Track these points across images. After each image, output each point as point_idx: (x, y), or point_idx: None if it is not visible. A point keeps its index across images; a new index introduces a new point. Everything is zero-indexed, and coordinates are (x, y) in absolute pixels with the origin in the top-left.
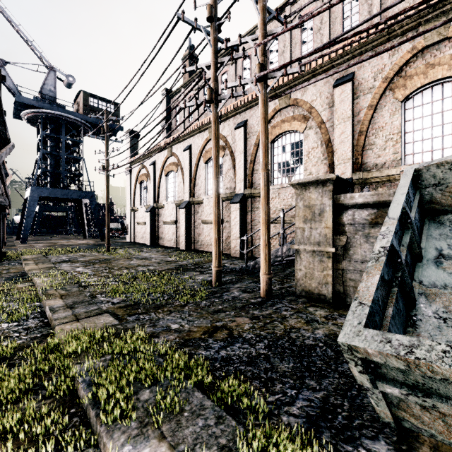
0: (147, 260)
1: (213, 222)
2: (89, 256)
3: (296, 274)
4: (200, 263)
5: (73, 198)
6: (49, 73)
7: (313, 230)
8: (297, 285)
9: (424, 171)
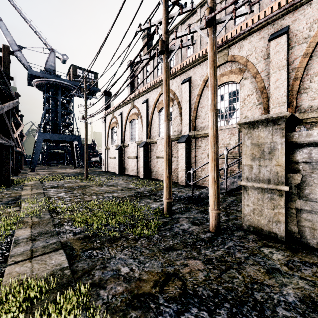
0: (114, 187)
1: (164, 159)
2: (72, 183)
3: (244, 209)
4: (154, 191)
5: (67, 140)
6: (50, 53)
7: (262, 168)
8: (245, 220)
9: None
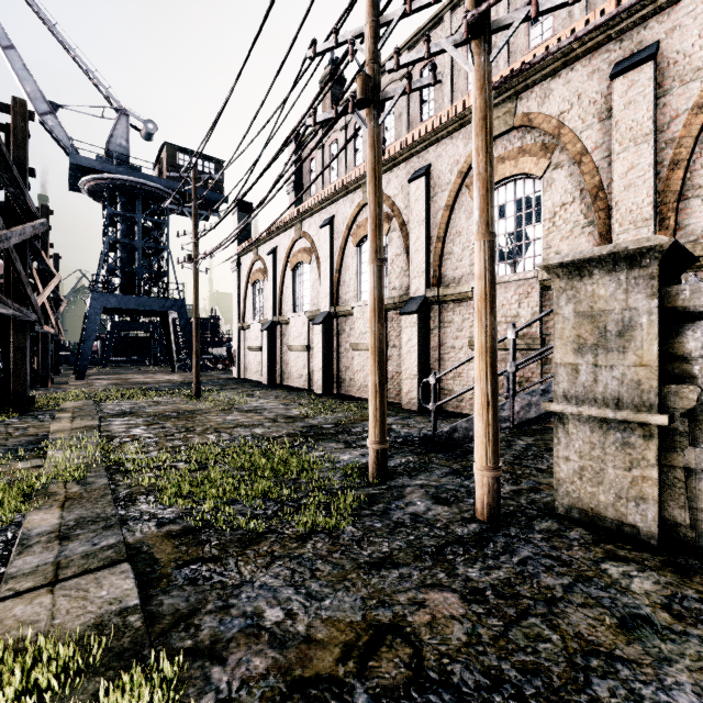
0: (256, 414)
1: (370, 351)
2: (164, 405)
3: (557, 468)
4: (346, 423)
5: (156, 310)
6: (118, 118)
7: (601, 370)
8: (559, 493)
9: None
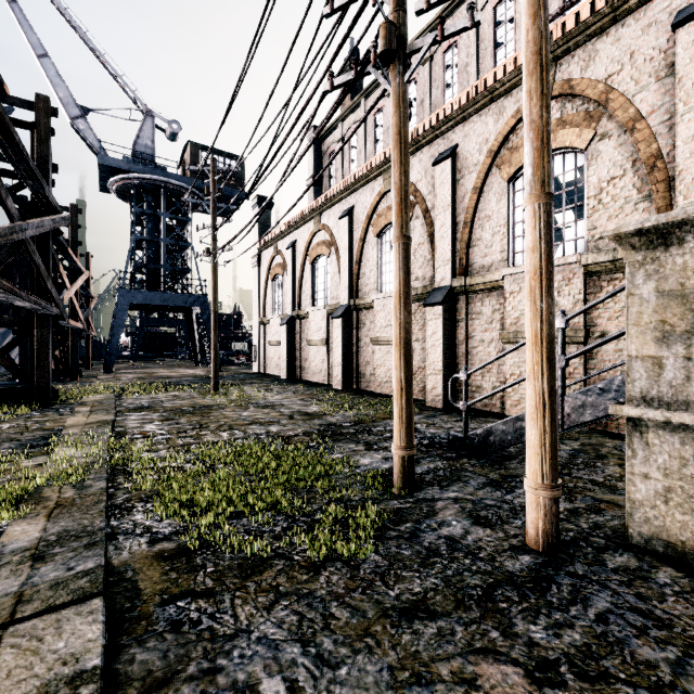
0: (273, 410)
1: (394, 342)
2: (183, 399)
3: (631, 487)
4: (366, 421)
5: (180, 306)
6: (144, 120)
7: None
8: (634, 519)
9: None
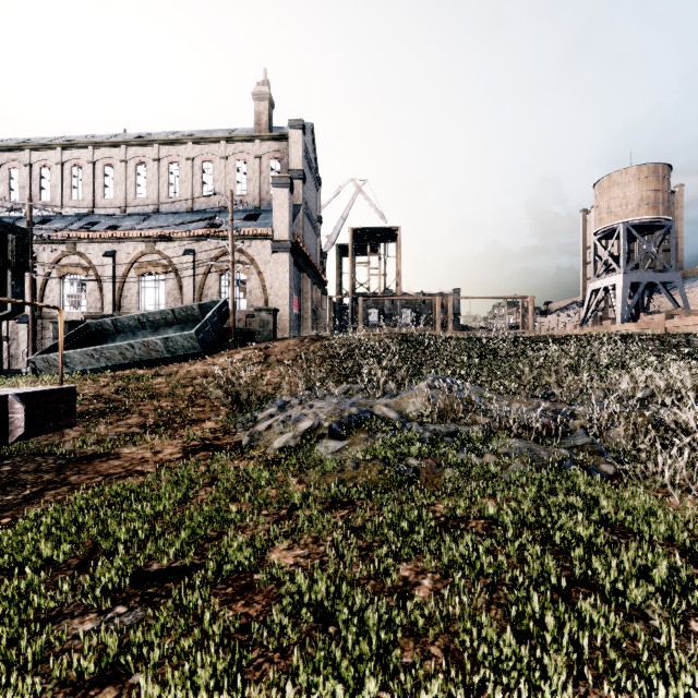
0: None
1: None
2: None
3: None
4: None
5: None
6: None
7: None
8: None
9: (91, 324)
